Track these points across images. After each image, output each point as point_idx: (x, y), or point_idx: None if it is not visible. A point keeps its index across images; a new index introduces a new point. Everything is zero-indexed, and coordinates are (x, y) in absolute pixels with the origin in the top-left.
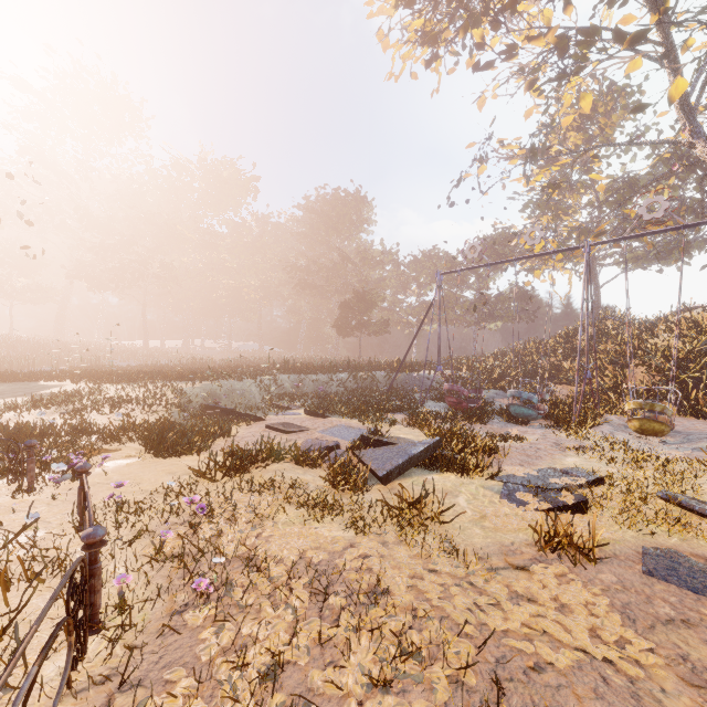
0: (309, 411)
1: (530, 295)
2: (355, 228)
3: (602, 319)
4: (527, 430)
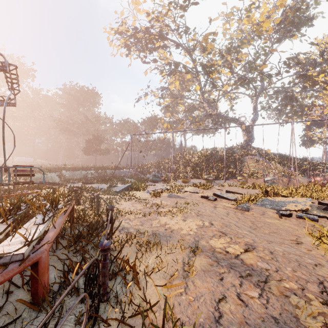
0: (85, 182)
1: (164, 141)
2: (92, 105)
3: (184, 152)
4: (156, 183)
